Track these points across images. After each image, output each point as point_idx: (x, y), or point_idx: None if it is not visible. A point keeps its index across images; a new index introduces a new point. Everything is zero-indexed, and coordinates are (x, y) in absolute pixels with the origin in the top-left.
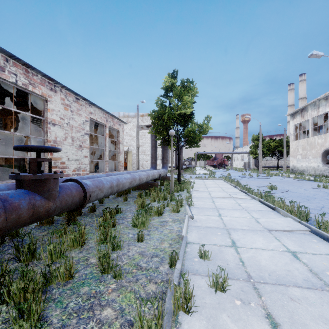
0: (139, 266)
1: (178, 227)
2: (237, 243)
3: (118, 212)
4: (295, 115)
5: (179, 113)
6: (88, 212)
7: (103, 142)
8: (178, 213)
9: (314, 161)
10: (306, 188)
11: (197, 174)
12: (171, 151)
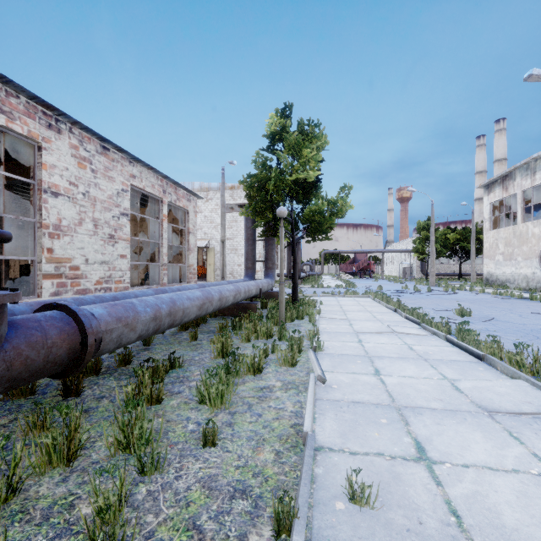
0: (196, 529)
1: (294, 403)
2: (430, 451)
3: (175, 366)
4: (492, 187)
5: (294, 180)
6: (116, 366)
7: (157, 231)
8: (294, 368)
9: (526, 265)
10: (522, 313)
11: (325, 287)
12: (281, 247)
